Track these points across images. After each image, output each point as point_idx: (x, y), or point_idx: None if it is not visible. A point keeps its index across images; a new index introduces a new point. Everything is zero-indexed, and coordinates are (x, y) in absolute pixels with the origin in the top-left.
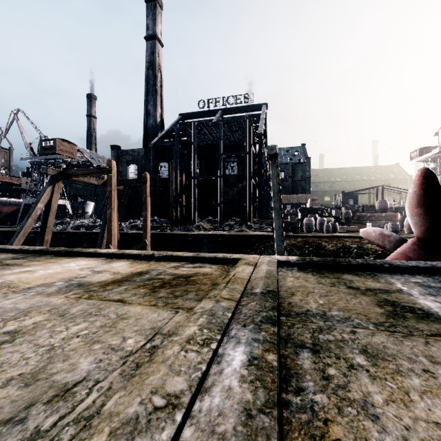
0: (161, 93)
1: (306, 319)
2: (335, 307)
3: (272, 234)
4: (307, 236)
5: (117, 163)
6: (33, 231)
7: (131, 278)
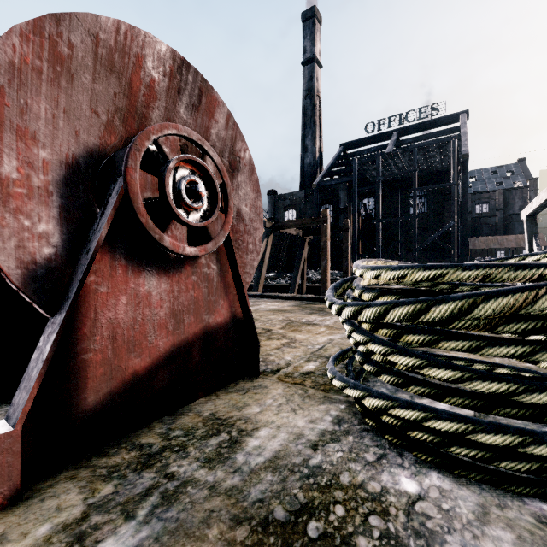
0: (320, 123)
1: None
2: None
3: None
4: None
5: (273, 210)
6: None
7: None
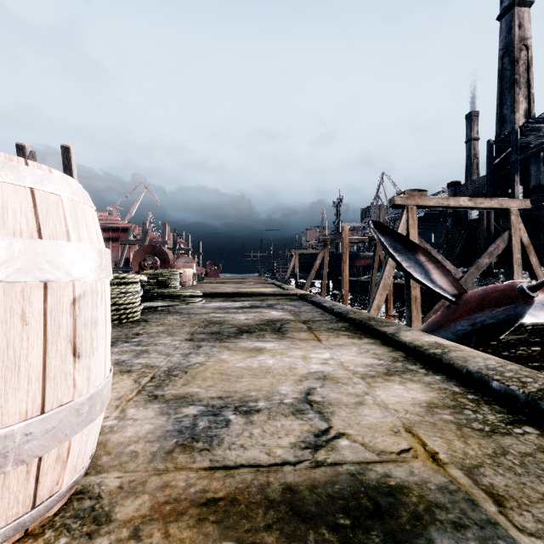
0: (527, 78)
1: (227, 298)
2: (238, 299)
3: None
4: None
5: None
6: (354, 279)
7: None
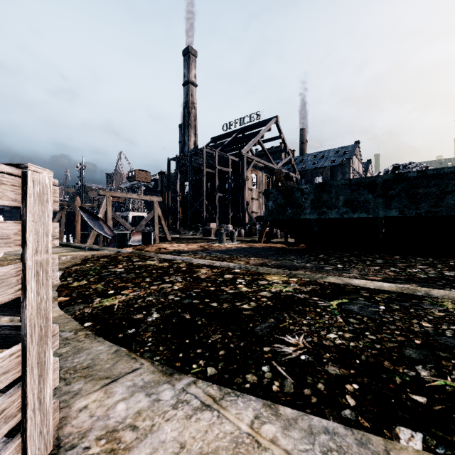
0: (195, 124)
1: None
2: None
3: (174, 236)
4: (189, 238)
5: (162, 185)
6: None
7: None
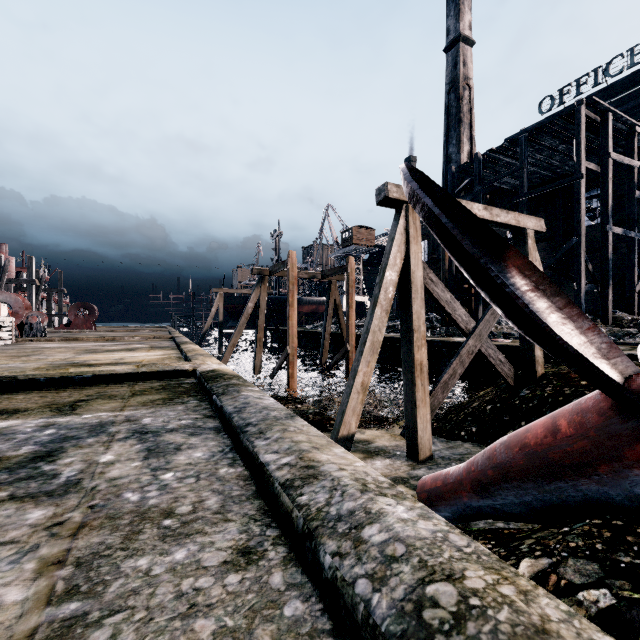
0: (470, 120)
1: None
2: None
3: None
4: None
5: None
6: (299, 330)
7: (101, 364)
